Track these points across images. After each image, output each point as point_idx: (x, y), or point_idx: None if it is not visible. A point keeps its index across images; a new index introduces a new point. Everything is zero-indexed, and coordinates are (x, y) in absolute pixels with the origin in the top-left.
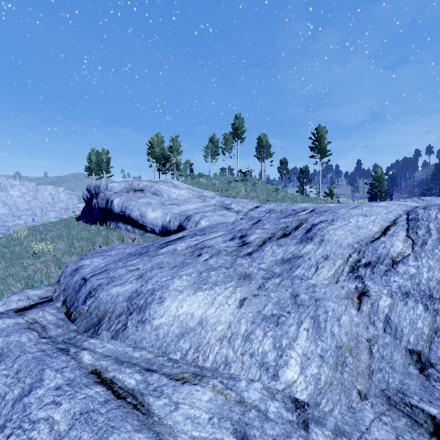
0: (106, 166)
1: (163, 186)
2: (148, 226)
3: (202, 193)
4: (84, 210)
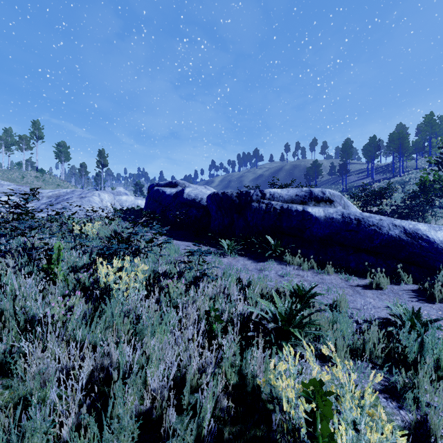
0: None
1: None
2: None
3: (0, 182)
4: None
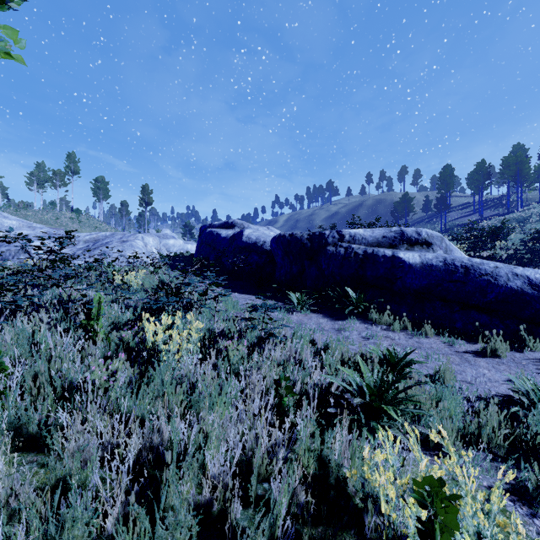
0: None
1: None
2: None
3: (32, 225)
4: None
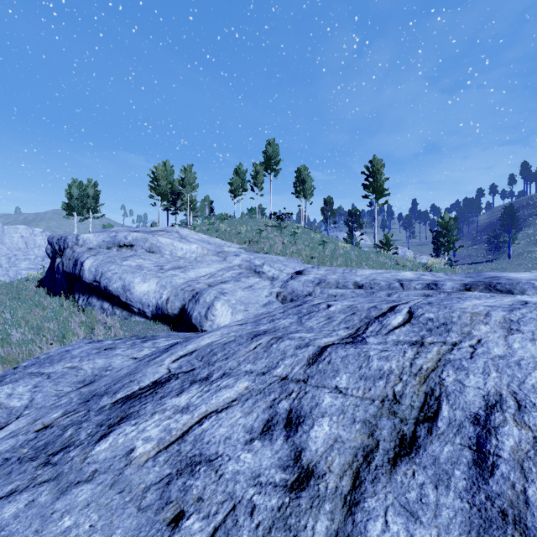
0: (94, 203)
1: (164, 239)
2: (134, 305)
3: (222, 248)
4: (49, 271)
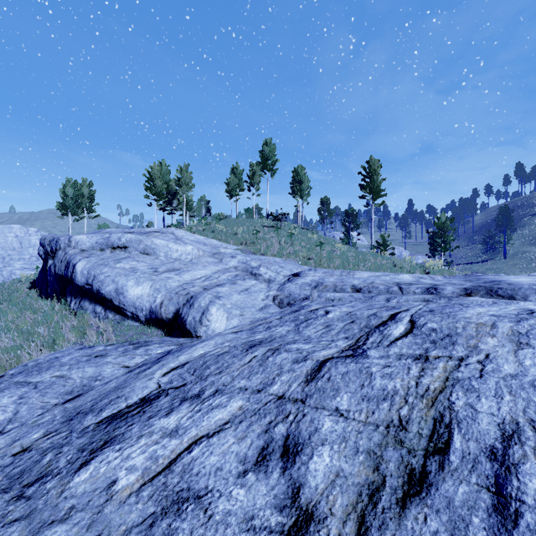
0: (89, 203)
1: (159, 241)
2: (127, 309)
3: (218, 249)
4: (41, 272)
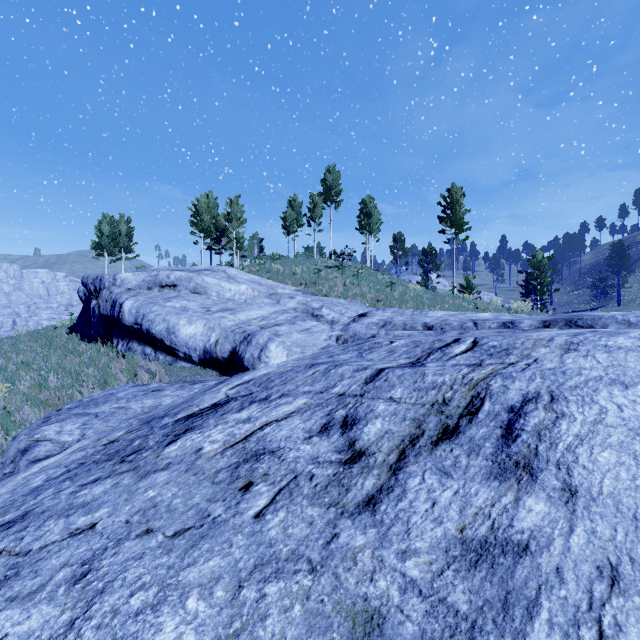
0: (127, 242)
1: (211, 279)
2: (180, 350)
3: (275, 289)
4: (81, 316)
